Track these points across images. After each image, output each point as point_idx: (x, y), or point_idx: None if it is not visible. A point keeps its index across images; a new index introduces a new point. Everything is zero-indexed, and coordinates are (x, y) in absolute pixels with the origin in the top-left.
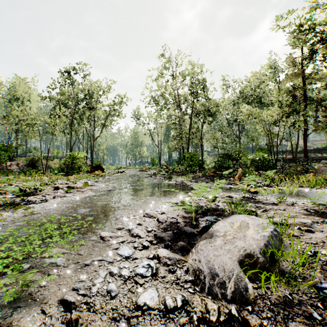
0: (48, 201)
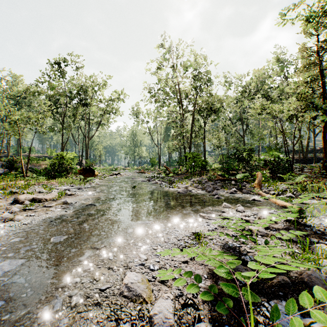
0: None
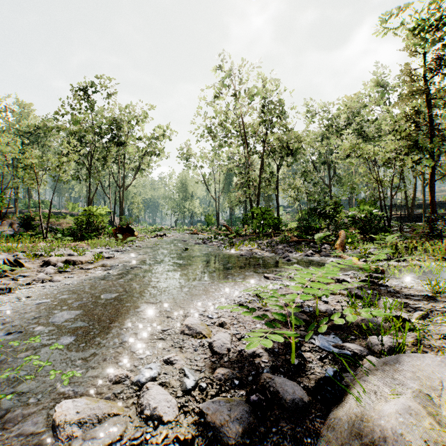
0: (13, 290)
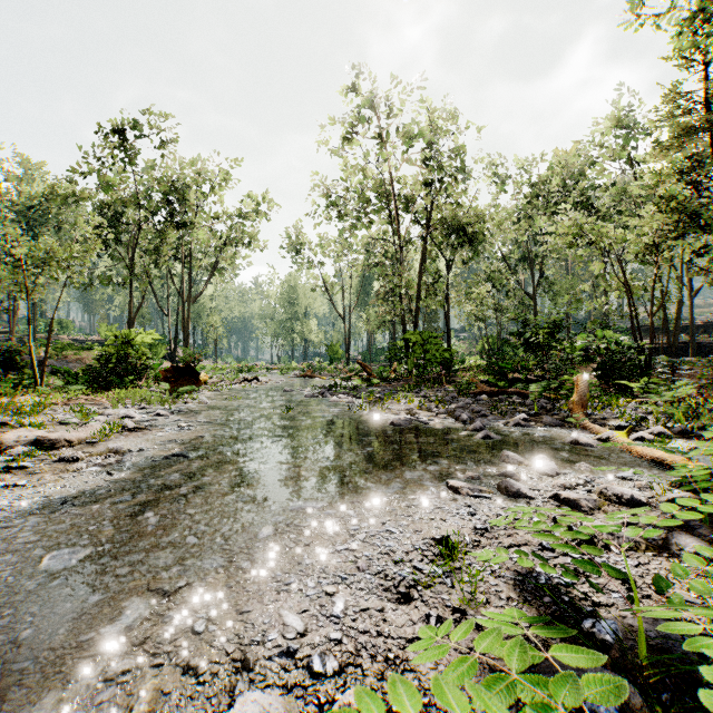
0: None
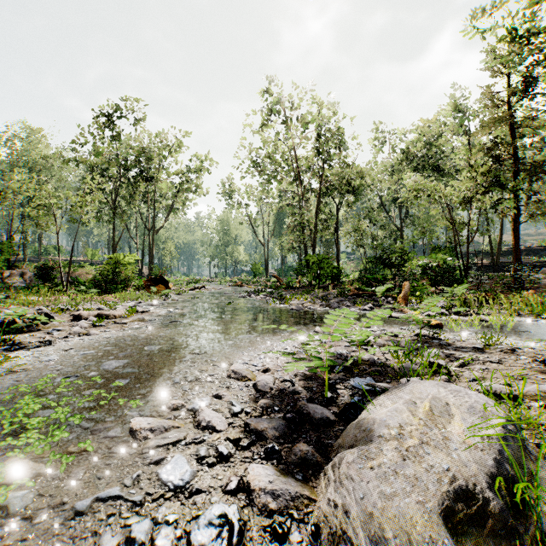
0: (53, 343)
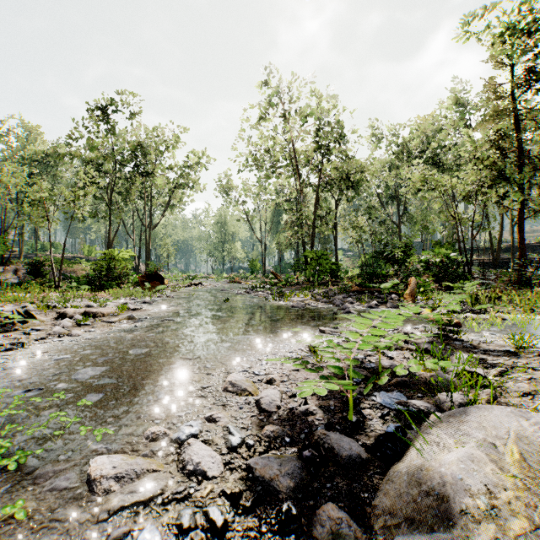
0: (27, 345)
